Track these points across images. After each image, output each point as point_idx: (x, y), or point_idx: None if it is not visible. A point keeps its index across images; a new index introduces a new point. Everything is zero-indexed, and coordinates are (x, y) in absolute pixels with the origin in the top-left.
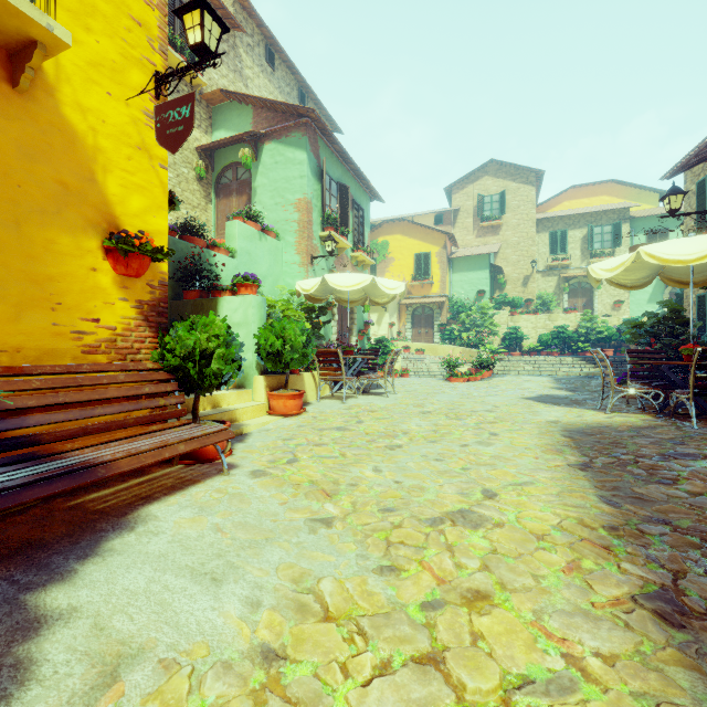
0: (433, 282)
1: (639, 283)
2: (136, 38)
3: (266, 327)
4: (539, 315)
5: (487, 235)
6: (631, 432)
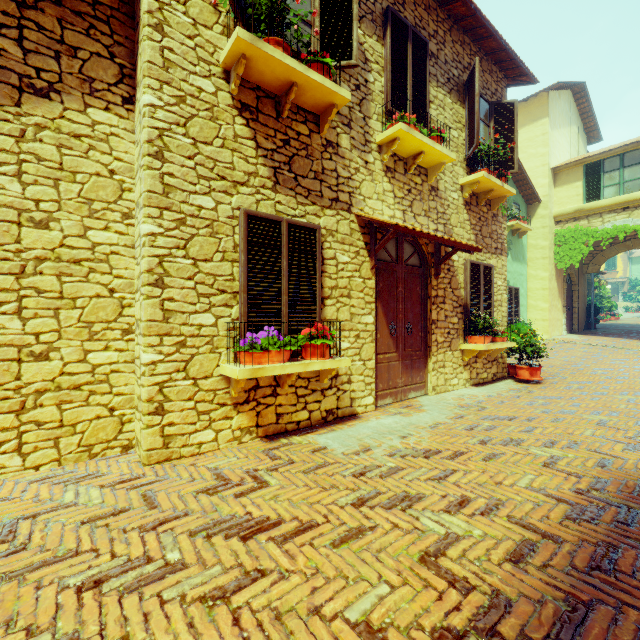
0: (618, 271)
1: None
2: None
3: None
4: None
5: None
6: None
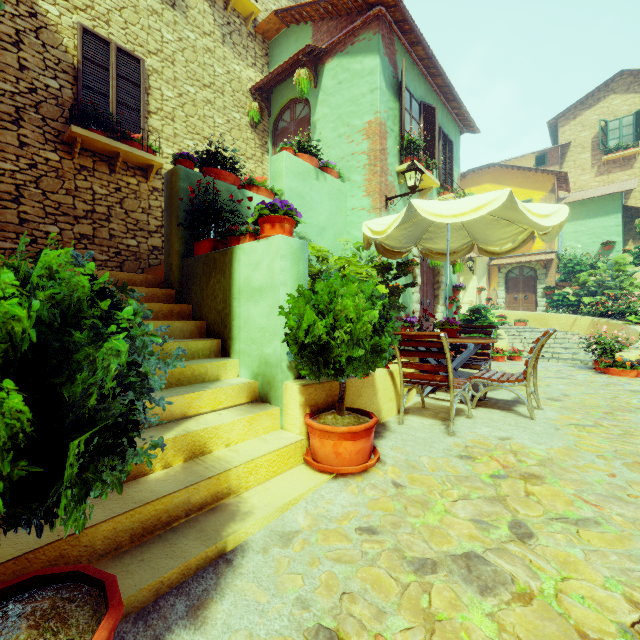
0: (535, 236)
1: None
2: None
3: (301, 292)
4: None
5: (613, 171)
6: None
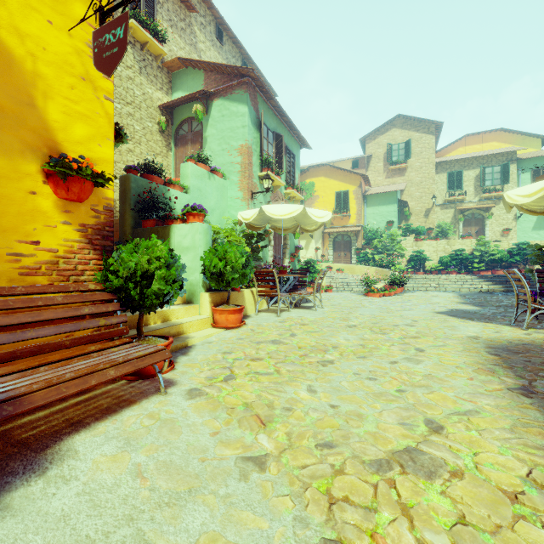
0: (351, 214)
1: None
2: None
3: (211, 250)
4: (439, 240)
5: (395, 176)
6: None
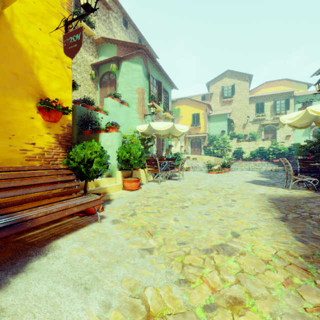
0: (201, 127)
1: (304, 125)
2: (55, 2)
3: (122, 147)
4: (250, 142)
5: (226, 105)
6: (304, 200)
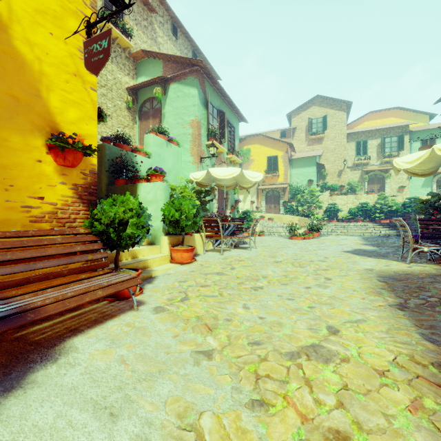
0: (279, 174)
1: (427, 172)
2: None
3: (169, 203)
4: (349, 195)
5: (314, 144)
6: (430, 278)
